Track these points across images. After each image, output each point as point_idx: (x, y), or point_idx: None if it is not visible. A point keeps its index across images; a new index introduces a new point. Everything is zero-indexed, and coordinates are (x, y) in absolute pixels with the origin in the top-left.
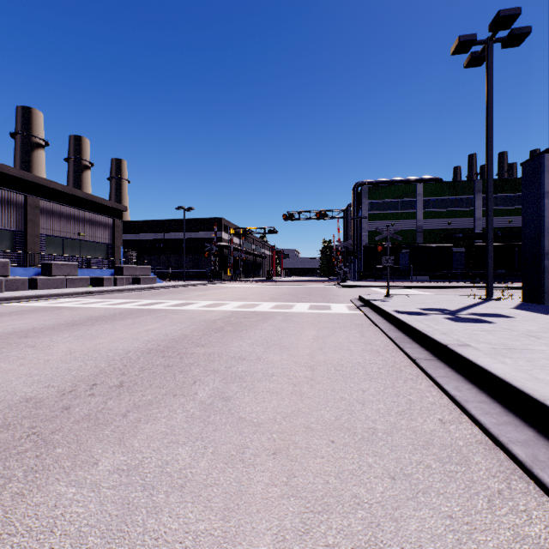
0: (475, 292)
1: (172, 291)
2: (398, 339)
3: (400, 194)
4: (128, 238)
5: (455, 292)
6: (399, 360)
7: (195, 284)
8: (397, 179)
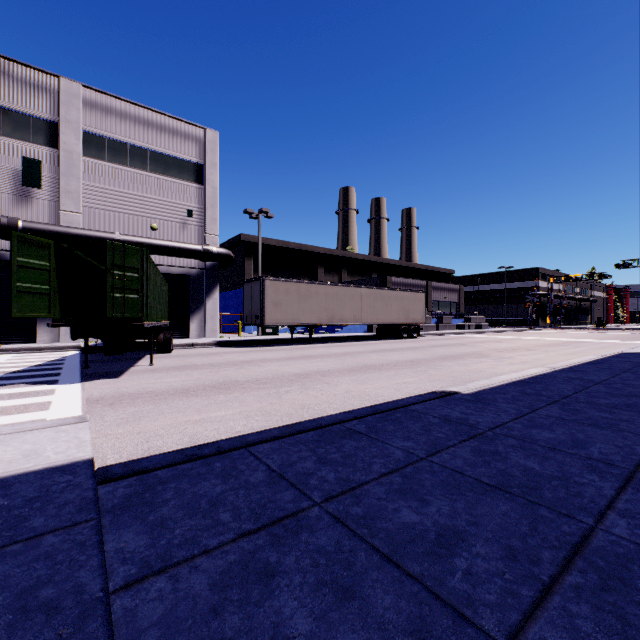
0: None
1: (512, 333)
2: None
3: None
4: None
5: None
6: None
7: (519, 330)
8: None
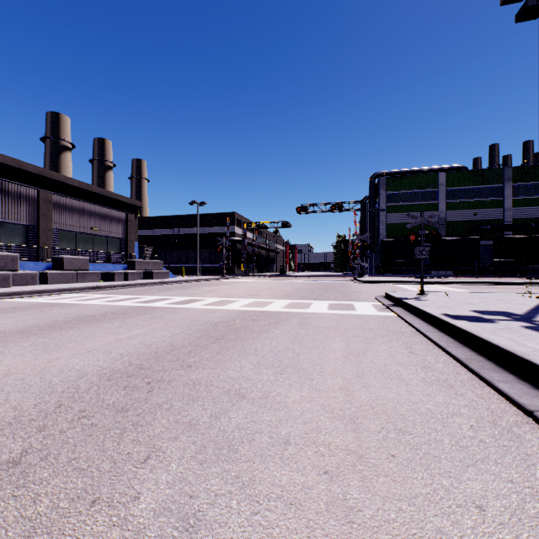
0: (516, 289)
1: (182, 286)
2: (471, 361)
3: (420, 184)
4: (144, 234)
5: (490, 288)
6: (497, 408)
7: (207, 279)
8: (417, 169)
